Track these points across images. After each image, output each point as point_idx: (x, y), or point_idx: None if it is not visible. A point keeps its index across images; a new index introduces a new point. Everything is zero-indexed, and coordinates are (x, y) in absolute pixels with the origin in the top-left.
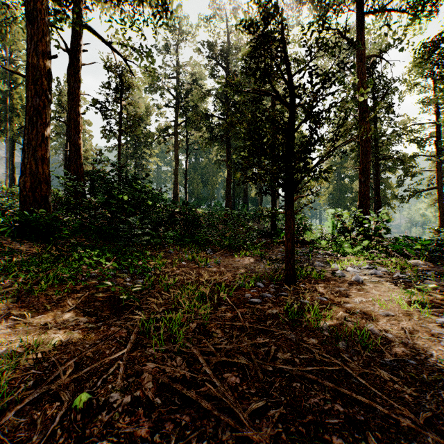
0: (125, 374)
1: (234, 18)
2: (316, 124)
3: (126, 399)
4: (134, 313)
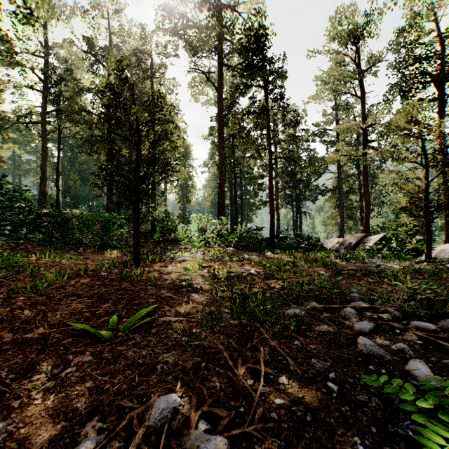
0: (4, 305)
1: (94, 76)
2: (147, 164)
3: (8, 309)
4: (3, 287)
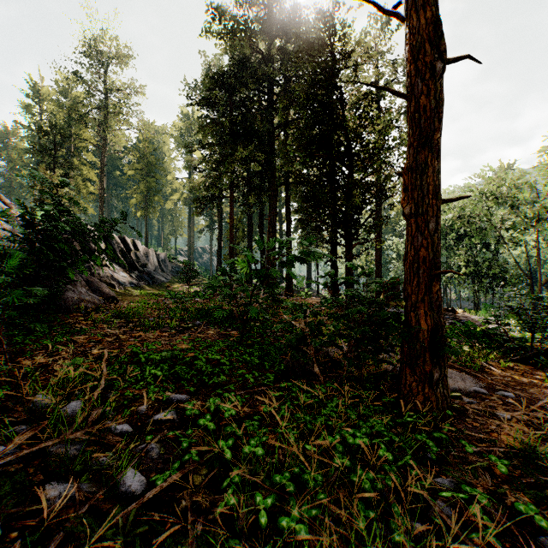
0: None
1: None
2: None
3: None
4: None
